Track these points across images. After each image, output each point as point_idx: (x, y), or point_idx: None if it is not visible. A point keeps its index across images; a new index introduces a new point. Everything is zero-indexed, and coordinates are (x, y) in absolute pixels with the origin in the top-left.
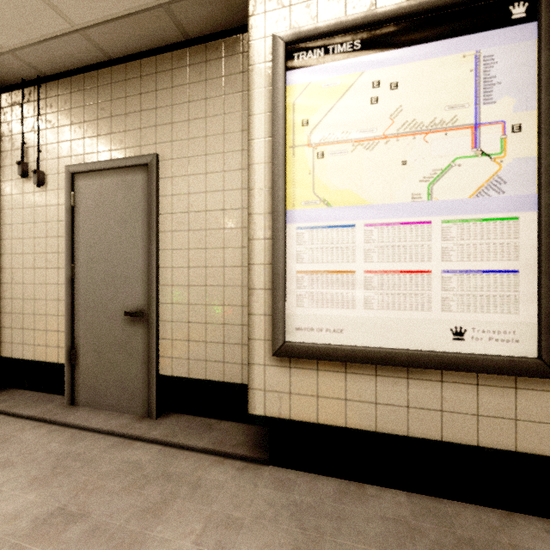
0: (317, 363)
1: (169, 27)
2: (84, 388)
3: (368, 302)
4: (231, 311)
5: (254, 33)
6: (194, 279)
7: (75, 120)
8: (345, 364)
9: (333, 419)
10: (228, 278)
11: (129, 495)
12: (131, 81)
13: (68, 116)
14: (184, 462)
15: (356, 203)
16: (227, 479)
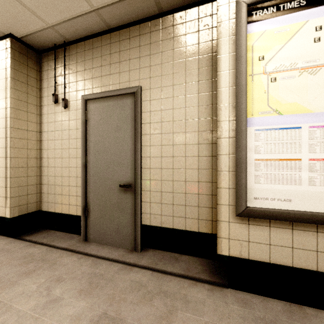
0: (270, 222)
1: (151, 4)
2: (93, 231)
3: (312, 181)
4: (191, 185)
5: (221, 0)
6: (165, 164)
7: (87, 67)
8: (291, 223)
9: (282, 261)
10: (188, 163)
11: (144, 305)
12: (123, 41)
13: (82, 65)
14: (170, 283)
15: (302, 111)
16: (204, 297)
